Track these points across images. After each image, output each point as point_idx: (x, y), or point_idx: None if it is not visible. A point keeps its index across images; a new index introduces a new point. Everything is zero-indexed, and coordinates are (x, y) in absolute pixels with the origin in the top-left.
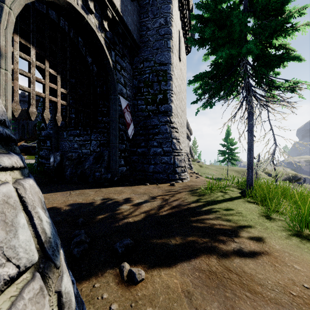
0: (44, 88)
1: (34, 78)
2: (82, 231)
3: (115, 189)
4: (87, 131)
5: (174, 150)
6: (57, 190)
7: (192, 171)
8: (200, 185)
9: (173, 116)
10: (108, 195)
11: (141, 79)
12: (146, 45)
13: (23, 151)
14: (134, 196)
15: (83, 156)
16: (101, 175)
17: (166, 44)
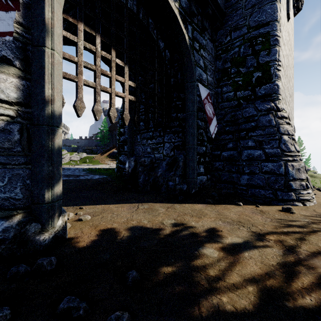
0: (110, 82)
1: (99, 70)
2: (123, 319)
3: (191, 206)
4: (160, 132)
5: (286, 153)
6: (126, 200)
7: None
8: None
9: (281, 100)
10: (182, 217)
11: (227, 57)
12: (235, 8)
13: (114, 157)
14: (222, 227)
15: (156, 162)
16: (175, 185)
17: None
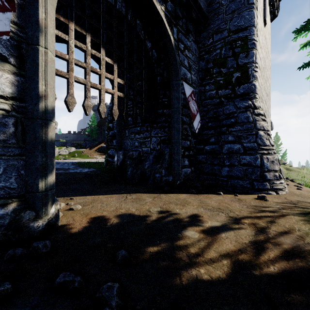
0: (100, 79)
1: (90, 68)
2: (114, 288)
3: (176, 196)
4: (147, 127)
5: (261, 147)
6: (115, 191)
7: None
8: None
9: (257, 98)
10: (167, 206)
11: (210, 58)
12: (216, 13)
13: (103, 152)
14: (204, 213)
15: (143, 155)
16: (161, 177)
17: (247, 1)
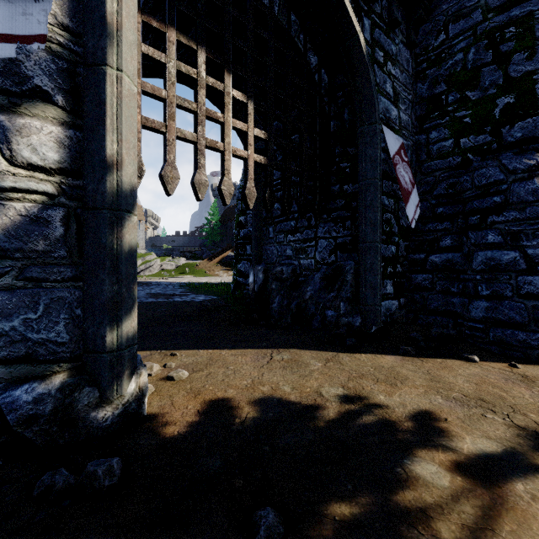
0: (222, 132)
1: (204, 112)
2: None
3: (373, 360)
4: (310, 219)
5: None
6: (251, 341)
7: None
8: None
9: None
10: (357, 383)
11: (440, 73)
12: None
13: (229, 265)
14: (446, 411)
15: (302, 273)
16: (338, 317)
17: None
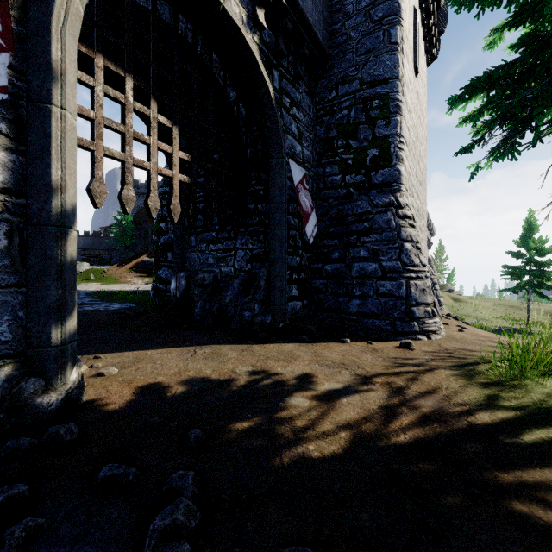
0: (149, 153)
1: (131, 133)
2: (189, 476)
3: (278, 347)
4: (230, 231)
5: (408, 267)
6: (175, 342)
7: (443, 312)
8: (479, 350)
9: (404, 191)
10: (263, 363)
11: (332, 122)
12: (343, 50)
13: (145, 271)
14: (319, 372)
15: (223, 280)
16: (253, 317)
17: (388, 38)
